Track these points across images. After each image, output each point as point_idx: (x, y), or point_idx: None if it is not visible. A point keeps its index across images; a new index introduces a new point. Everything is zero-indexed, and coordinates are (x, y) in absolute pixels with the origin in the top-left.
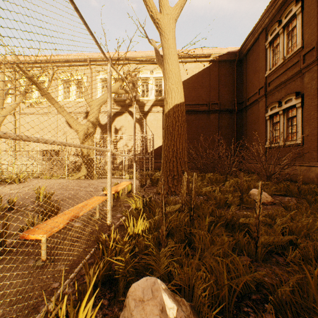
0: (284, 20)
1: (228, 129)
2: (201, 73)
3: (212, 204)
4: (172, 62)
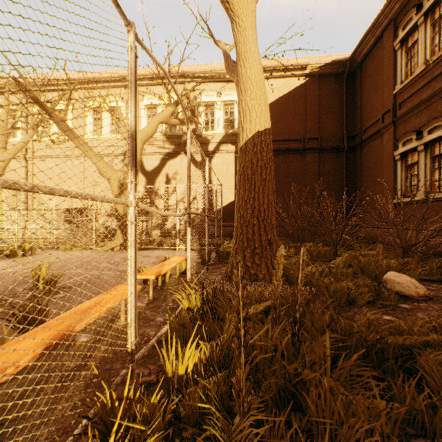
0: (428, 2)
1: (334, 176)
2: (293, 94)
3: (331, 307)
4: (251, 64)
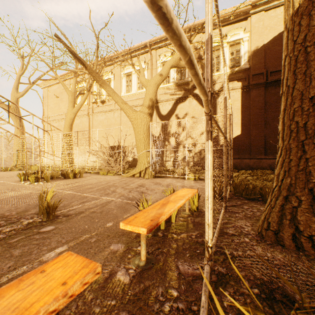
0: None
1: None
2: None
3: None
4: None
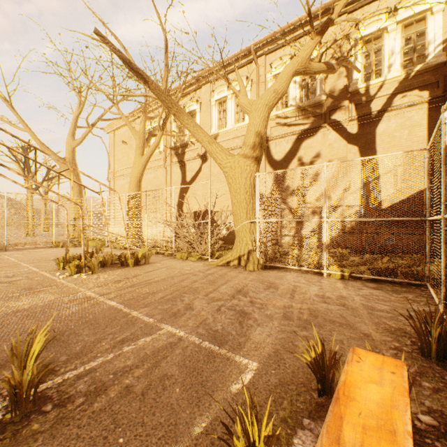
0: None
1: None
2: None
3: None
4: None
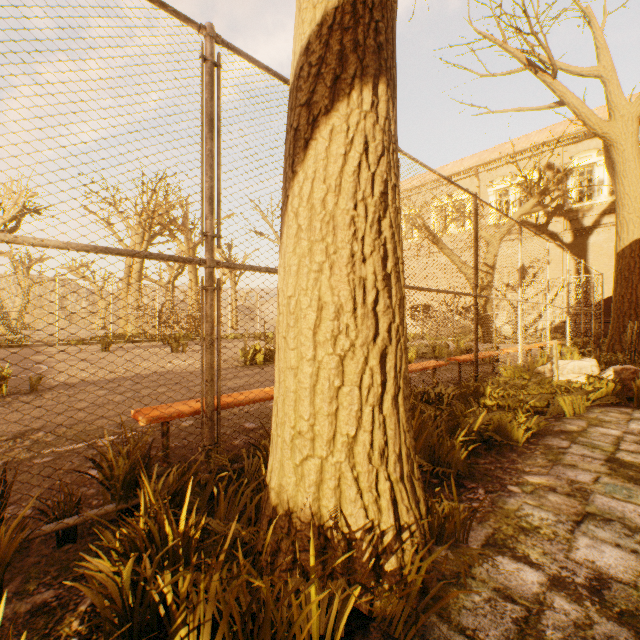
0: None
1: None
2: None
3: None
4: (629, 181)
